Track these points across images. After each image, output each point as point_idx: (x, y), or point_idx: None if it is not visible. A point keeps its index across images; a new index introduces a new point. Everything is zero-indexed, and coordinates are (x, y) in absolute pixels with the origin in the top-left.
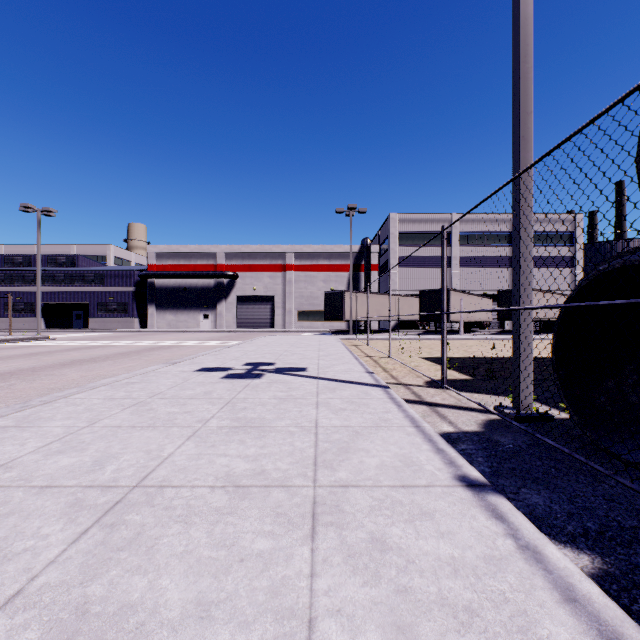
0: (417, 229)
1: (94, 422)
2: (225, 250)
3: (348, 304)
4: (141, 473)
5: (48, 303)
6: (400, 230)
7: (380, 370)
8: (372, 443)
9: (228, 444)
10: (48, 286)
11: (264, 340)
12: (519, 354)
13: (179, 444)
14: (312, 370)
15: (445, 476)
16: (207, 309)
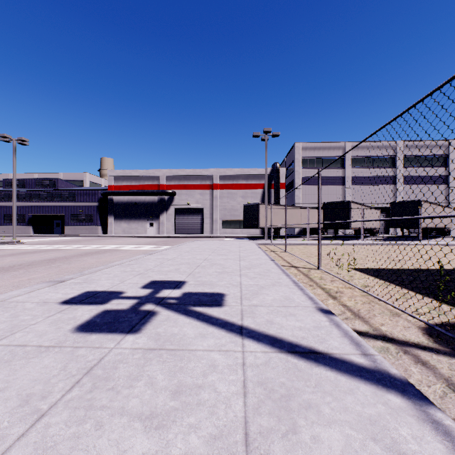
0: (317, 155)
1: None
2: (166, 173)
3: (263, 214)
4: None
5: (35, 215)
6: (303, 156)
7: (323, 294)
8: None
9: None
10: (35, 202)
11: (190, 245)
12: None
13: None
14: (232, 302)
15: None
16: (152, 219)
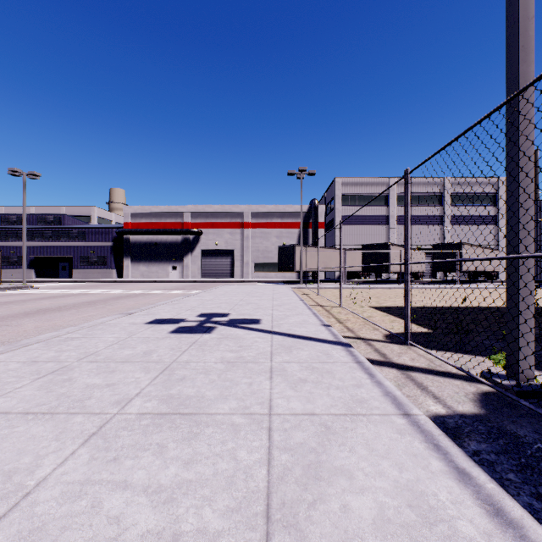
0: (359, 191)
1: None
2: (191, 210)
3: (298, 257)
4: None
5: (38, 256)
6: (344, 192)
7: (334, 321)
8: (353, 454)
9: (139, 455)
10: (38, 241)
11: (223, 289)
12: (518, 312)
13: (66, 454)
14: (266, 322)
15: None
16: (175, 261)
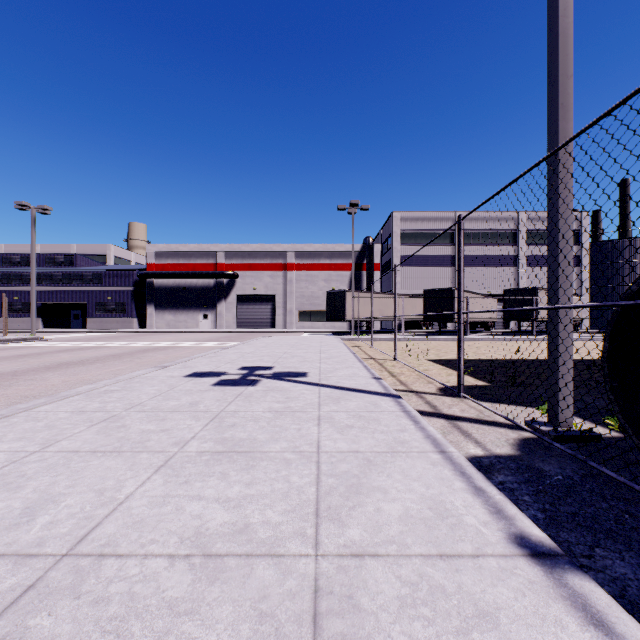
0: (420, 228)
1: (48, 445)
2: (225, 249)
3: (350, 304)
4: (80, 530)
5: (46, 303)
6: (403, 229)
7: (387, 374)
8: (389, 478)
9: (206, 479)
10: (46, 286)
11: (263, 341)
12: (557, 361)
13: (143, 479)
14: (313, 375)
15: (496, 536)
16: (207, 309)
